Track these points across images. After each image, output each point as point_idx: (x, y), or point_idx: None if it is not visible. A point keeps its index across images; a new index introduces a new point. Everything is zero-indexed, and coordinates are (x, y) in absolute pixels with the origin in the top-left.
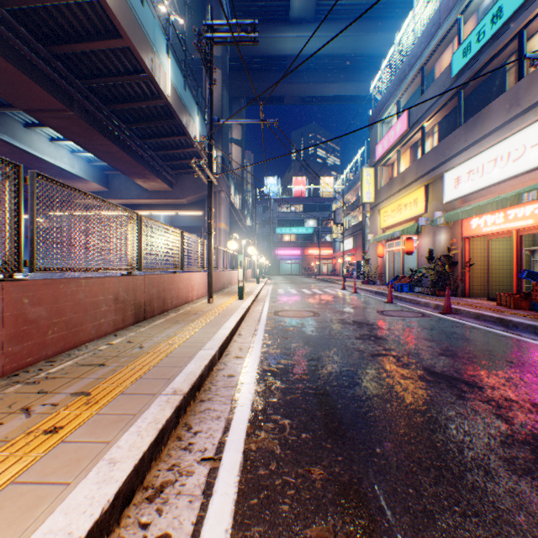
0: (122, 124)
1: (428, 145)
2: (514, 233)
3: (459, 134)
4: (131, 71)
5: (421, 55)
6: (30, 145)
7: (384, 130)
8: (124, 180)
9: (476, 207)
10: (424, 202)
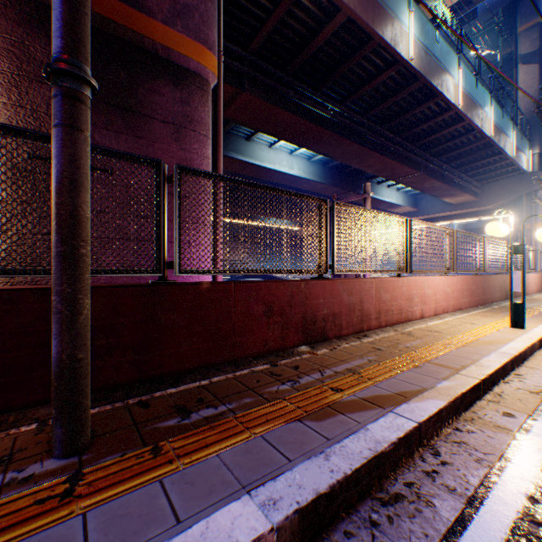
0: (443, 166)
1: None
2: None
3: None
4: (461, 133)
5: None
6: (378, 194)
7: None
8: (429, 199)
9: None
10: None
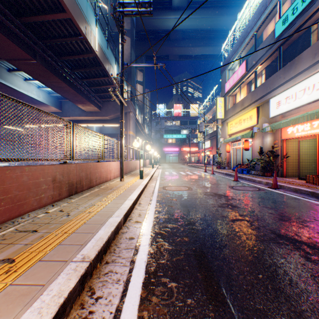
0: (68, 69)
1: (258, 82)
2: (317, 136)
3: (280, 74)
4: (72, 35)
5: (254, 26)
6: (11, 82)
7: (230, 74)
8: (71, 105)
9: (292, 119)
10: (256, 117)
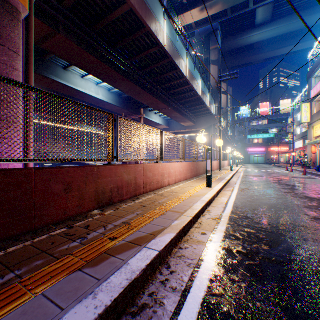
0: (181, 106)
1: None
2: None
3: None
4: (188, 91)
5: None
6: (150, 117)
7: (316, 81)
8: (175, 123)
9: None
10: None
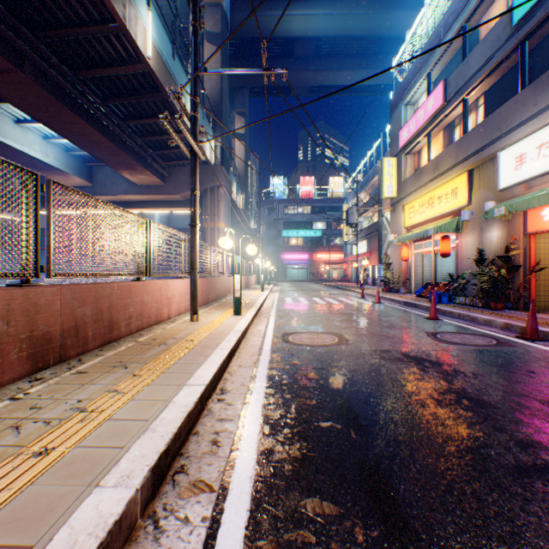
0: (96, 98)
1: (470, 121)
2: None
3: (524, 97)
4: (98, 21)
5: (463, 10)
6: None
7: (409, 113)
8: (110, 173)
9: None
10: (468, 191)
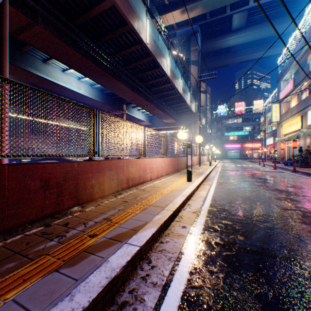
0: (163, 103)
1: (303, 95)
2: None
3: None
4: (170, 89)
5: (298, 54)
6: (133, 113)
7: (284, 84)
8: (157, 119)
9: None
10: (300, 123)
